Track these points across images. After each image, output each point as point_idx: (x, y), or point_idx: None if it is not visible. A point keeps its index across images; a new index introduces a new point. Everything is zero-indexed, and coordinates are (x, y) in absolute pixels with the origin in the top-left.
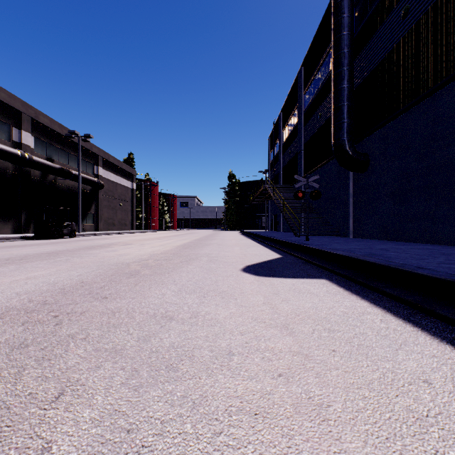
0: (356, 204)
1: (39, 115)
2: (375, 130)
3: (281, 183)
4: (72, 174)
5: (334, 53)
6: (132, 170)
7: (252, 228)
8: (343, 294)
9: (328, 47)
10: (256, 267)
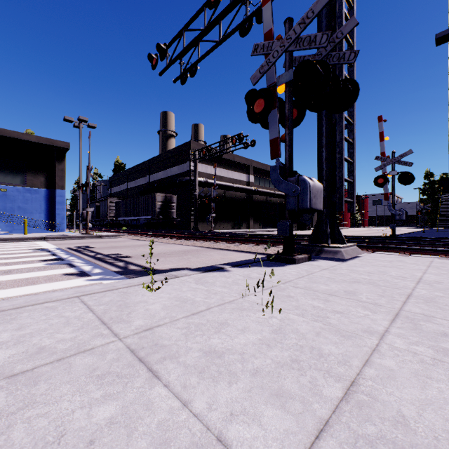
0: None
1: None
2: None
3: None
4: None
5: None
6: None
7: None
8: None
9: None
10: None
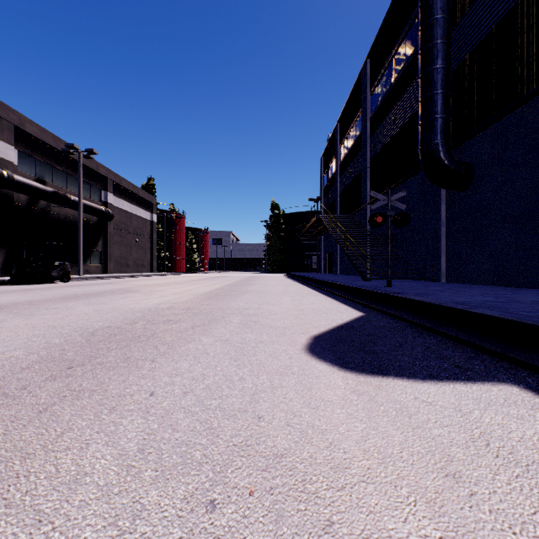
0: (451, 235)
1: (25, 122)
2: (484, 127)
3: (337, 212)
4: (71, 200)
5: (422, 21)
6: (151, 198)
7: (300, 270)
8: None
9: (407, 26)
10: (332, 342)
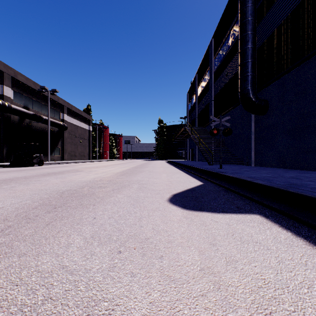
0: (257, 140)
1: (17, 74)
2: (273, 81)
3: (196, 125)
4: (43, 119)
5: (240, 21)
6: (89, 117)
7: (175, 158)
8: (300, 246)
9: (234, 21)
10: (182, 197)
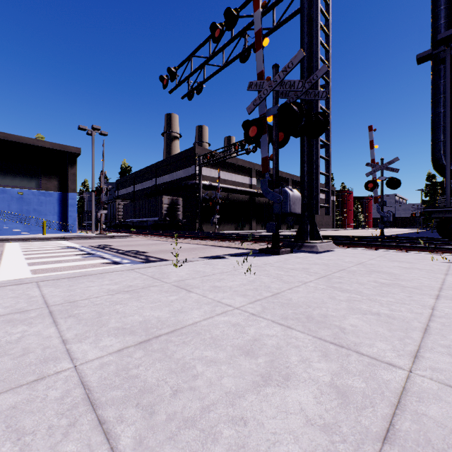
0: None
1: (293, 177)
2: None
3: None
4: None
5: None
6: (333, 188)
7: None
8: None
9: None
10: None
